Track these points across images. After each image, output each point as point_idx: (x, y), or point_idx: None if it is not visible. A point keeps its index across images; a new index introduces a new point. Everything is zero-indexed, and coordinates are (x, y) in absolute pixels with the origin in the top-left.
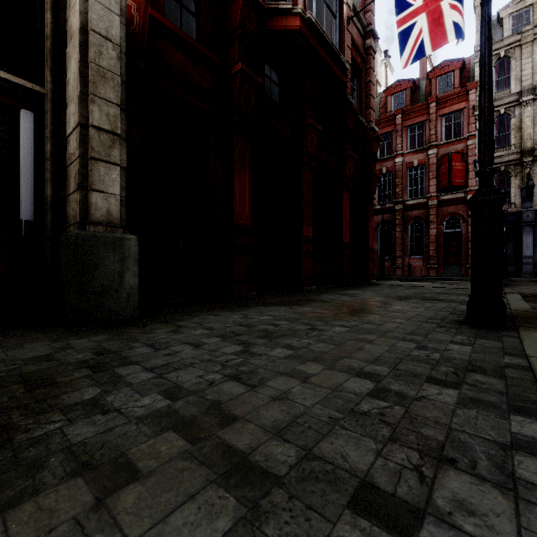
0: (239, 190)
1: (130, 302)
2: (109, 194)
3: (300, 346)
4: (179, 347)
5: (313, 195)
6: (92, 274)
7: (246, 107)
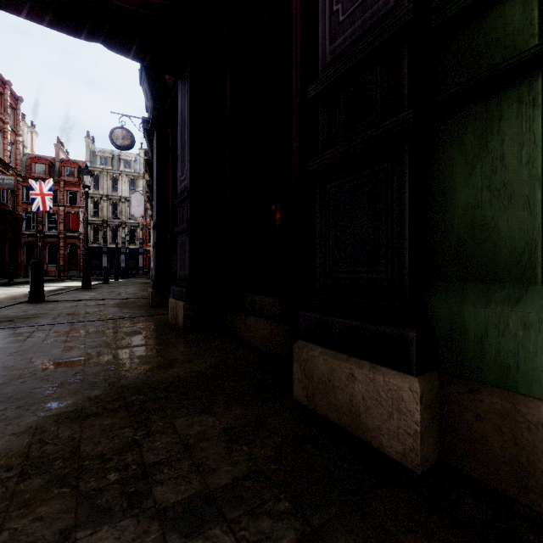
0: None
1: None
2: None
3: None
4: None
5: None
6: None
7: None
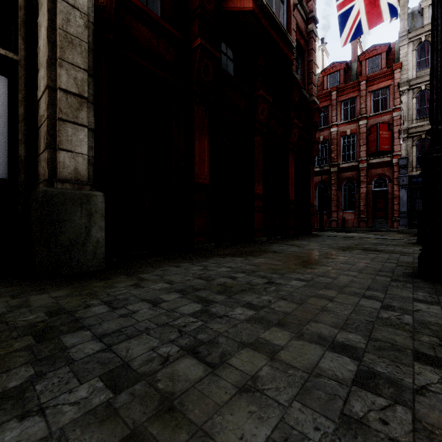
0: (199, 152)
1: (97, 255)
2: (76, 153)
3: (261, 304)
4: (136, 306)
5: (263, 158)
6: (59, 229)
7: (205, 79)
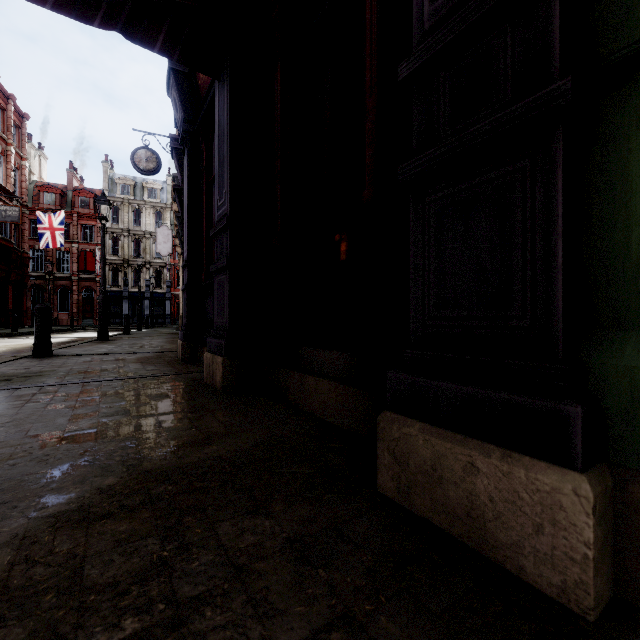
0: None
1: None
2: None
3: None
4: None
5: None
6: None
7: None
